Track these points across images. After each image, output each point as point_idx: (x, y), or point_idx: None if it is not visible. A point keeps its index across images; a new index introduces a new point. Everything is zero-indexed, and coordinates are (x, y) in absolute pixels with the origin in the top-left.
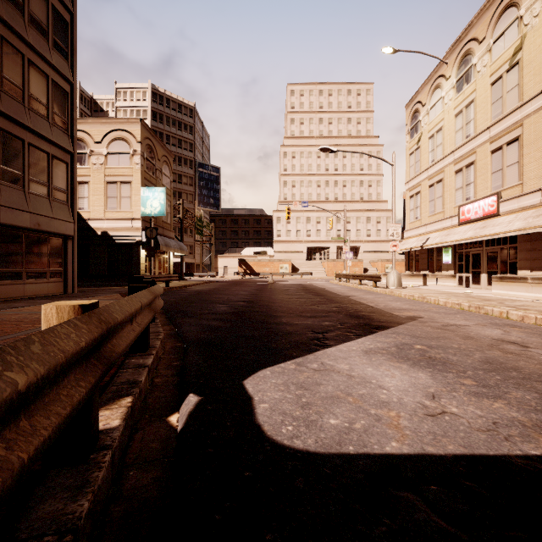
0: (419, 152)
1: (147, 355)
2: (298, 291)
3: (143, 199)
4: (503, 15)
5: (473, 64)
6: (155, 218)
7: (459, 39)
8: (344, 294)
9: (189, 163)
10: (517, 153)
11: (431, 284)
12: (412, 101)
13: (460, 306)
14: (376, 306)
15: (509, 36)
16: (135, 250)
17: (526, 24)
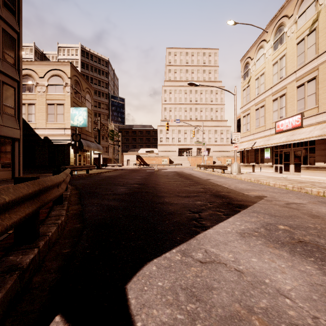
0: (249, 89)
1: (31, 248)
2: (174, 176)
3: (72, 115)
4: None
5: (285, 32)
6: (81, 128)
7: (275, 16)
8: (204, 178)
9: (105, 95)
10: (314, 87)
11: (257, 171)
12: (244, 57)
13: (285, 186)
14: (229, 187)
15: (309, 13)
16: (66, 149)
17: (320, 4)
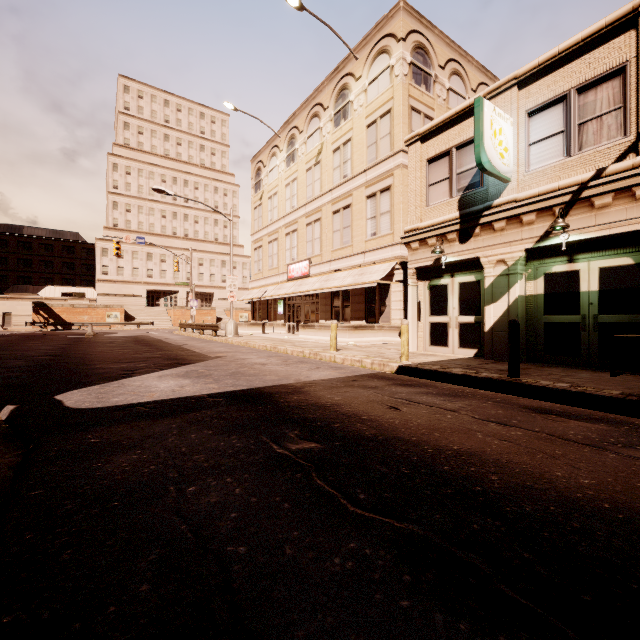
0: (262, 209)
1: None
2: (126, 343)
3: None
4: (313, 120)
5: (297, 148)
6: None
7: (288, 121)
8: (178, 343)
9: None
10: (319, 231)
11: (269, 332)
12: (256, 157)
13: (266, 347)
14: (200, 351)
15: (316, 139)
16: None
17: (324, 135)
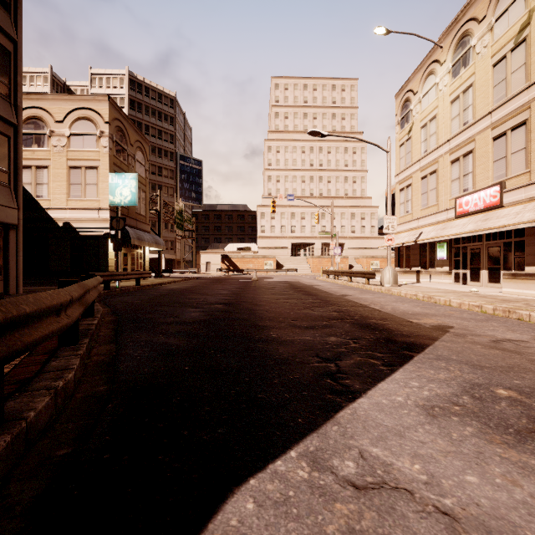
0: (410, 143)
1: None
2: (285, 290)
3: (111, 186)
4: None
5: (472, 46)
6: (127, 209)
7: (455, 20)
8: (337, 293)
9: (169, 155)
10: (523, 139)
11: (424, 281)
12: (402, 90)
13: (481, 308)
14: (382, 309)
15: (514, 12)
16: (102, 243)
17: None
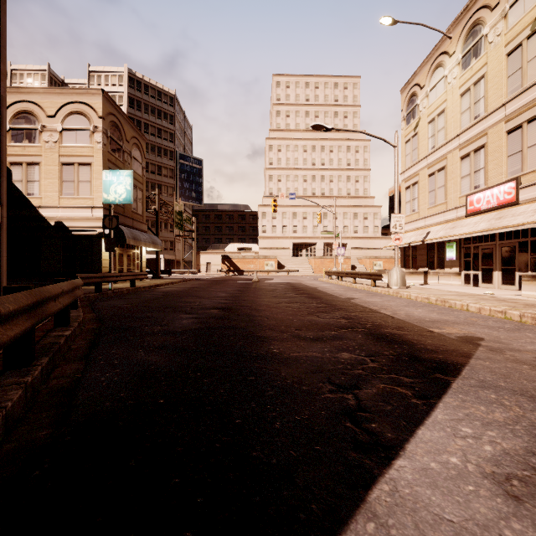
0: (417, 139)
1: None
2: (287, 292)
3: (106, 184)
4: None
5: (484, 35)
6: (122, 208)
7: (466, 9)
8: (342, 295)
9: (169, 154)
10: None
11: (432, 282)
12: (408, 84)
13: (504, 314)
14: (395, 315)
15: None
16: (95, 243)
17: None
